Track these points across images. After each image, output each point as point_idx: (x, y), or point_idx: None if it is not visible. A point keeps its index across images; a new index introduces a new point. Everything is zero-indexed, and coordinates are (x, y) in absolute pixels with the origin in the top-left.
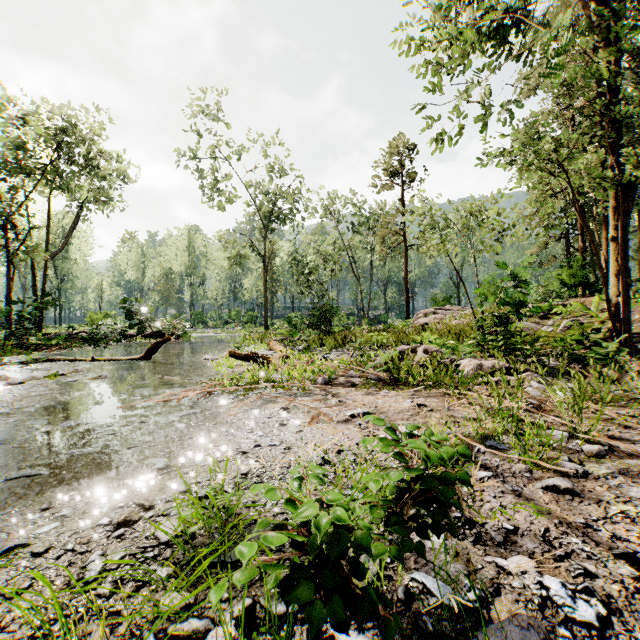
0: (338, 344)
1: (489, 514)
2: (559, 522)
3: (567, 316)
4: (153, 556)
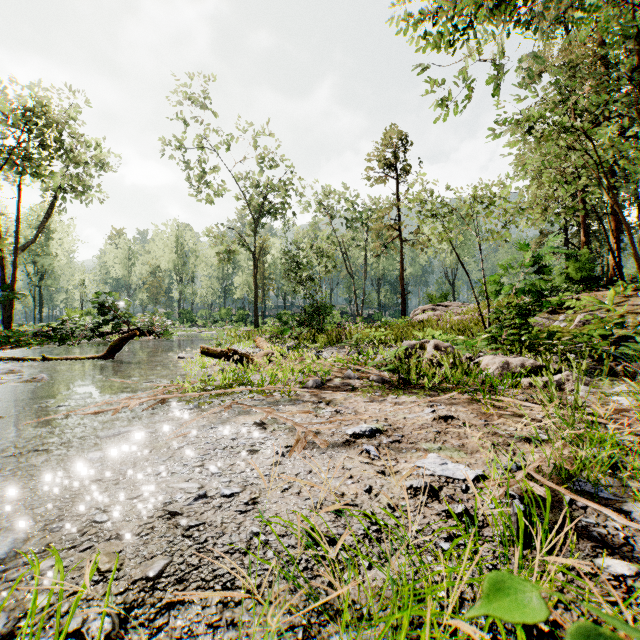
0: (332, 341)
1: None
2: None
3: (579, 311)
4: None
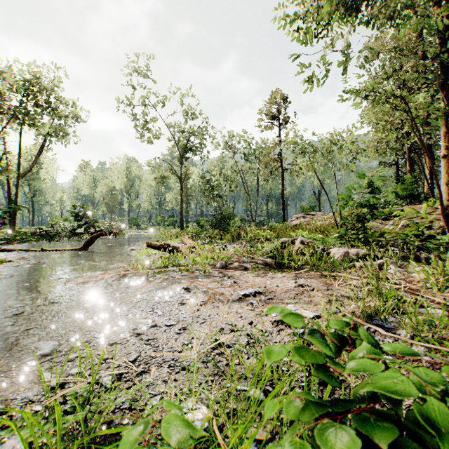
0: (233, 239)
1: None
2: None
3: (403, 218)
4: None
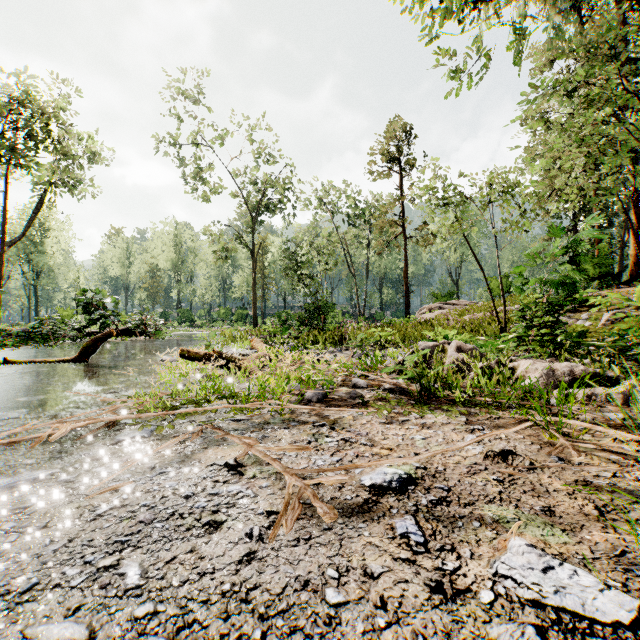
0: (334, 342)
1: None
2: None
3: (603, 308)
4: None
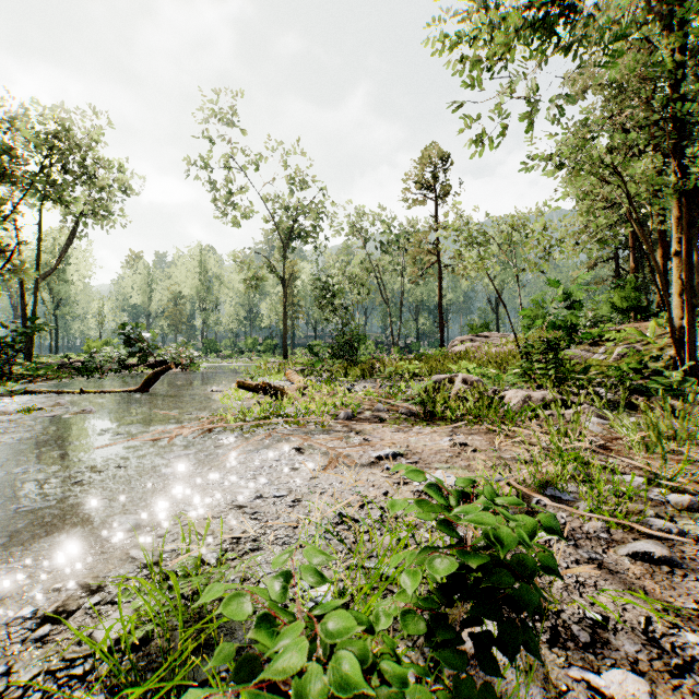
0: (365, 374)
1: (564, 595)
2: (662, 608)
3: (620, 343)
4: (82, 673)
